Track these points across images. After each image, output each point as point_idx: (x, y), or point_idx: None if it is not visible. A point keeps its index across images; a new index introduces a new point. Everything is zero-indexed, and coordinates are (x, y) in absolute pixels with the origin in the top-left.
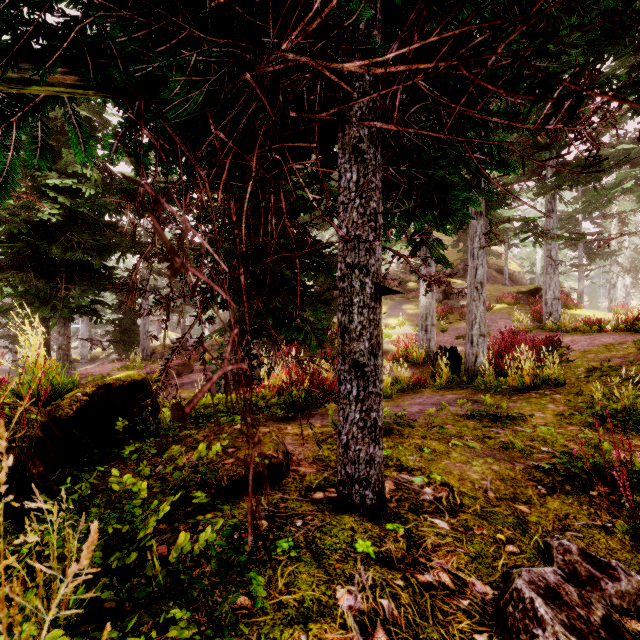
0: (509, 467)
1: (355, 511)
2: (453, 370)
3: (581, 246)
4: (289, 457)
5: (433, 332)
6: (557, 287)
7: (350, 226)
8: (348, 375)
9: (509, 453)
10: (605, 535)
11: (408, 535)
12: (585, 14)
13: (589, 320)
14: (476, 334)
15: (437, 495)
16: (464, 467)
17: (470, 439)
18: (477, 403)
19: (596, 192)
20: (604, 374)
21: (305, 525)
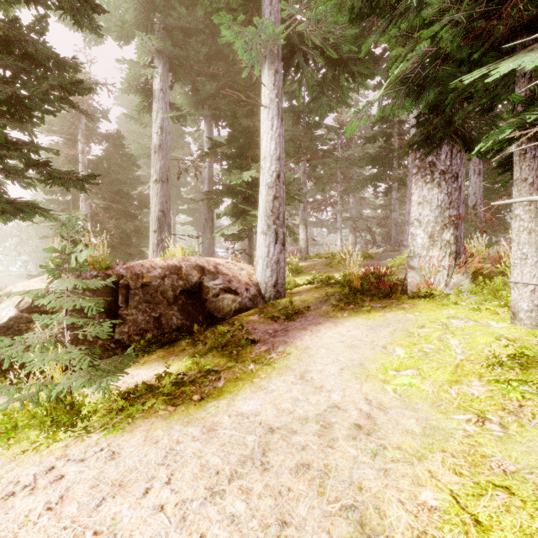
0: None
1: None
2: None
3: None
4: None
5: None
6: None
7: None
8: None
9: None
10: None
11: None
12: None
13: None
14: None
15: None
16: None
17: None
18: None
19: None
20: None
21: None
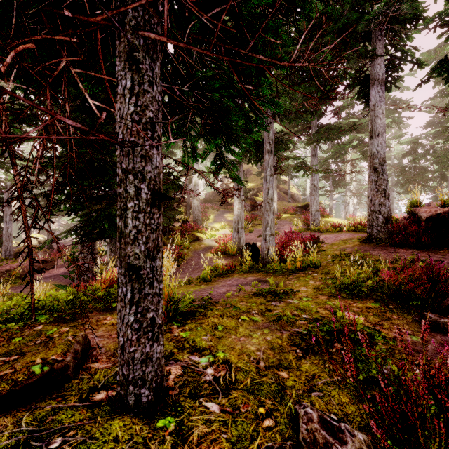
0: (279, 336)
1: (129, 412)
2: (254, 259)
3: (331, 179)
4: (89, 353)
5: (242, 233)
6: (318, 204)
7: (125, 132)
8: (124, 278)
9: (281, 323)
10: (338, 390)
11: (178, 429)
12: (328, 3)
13: (335, 224)
14: (268, 234)
15: (217, 374)
16: (246, 341)
17: (256, 313)
18: (266, 282)
19: (338, 145)
20: (342, 259)
21: (63, 445)
